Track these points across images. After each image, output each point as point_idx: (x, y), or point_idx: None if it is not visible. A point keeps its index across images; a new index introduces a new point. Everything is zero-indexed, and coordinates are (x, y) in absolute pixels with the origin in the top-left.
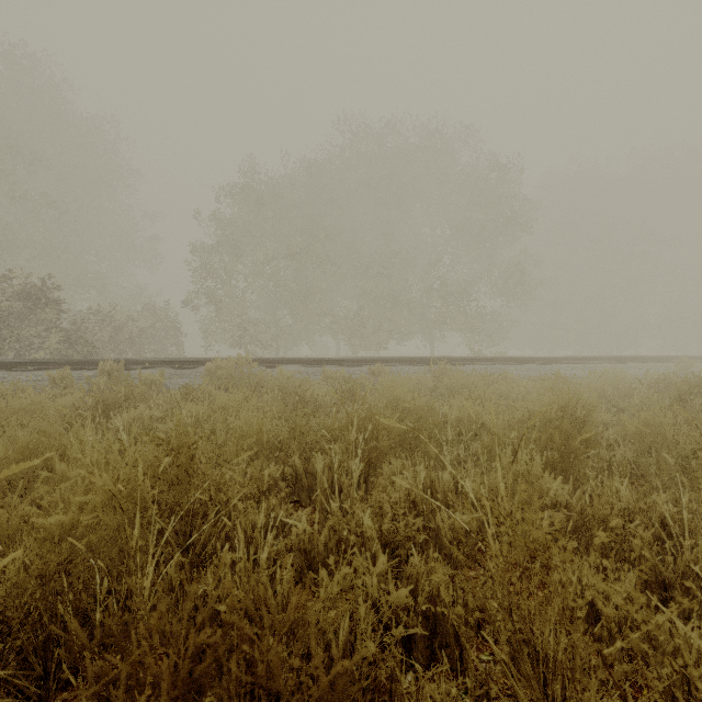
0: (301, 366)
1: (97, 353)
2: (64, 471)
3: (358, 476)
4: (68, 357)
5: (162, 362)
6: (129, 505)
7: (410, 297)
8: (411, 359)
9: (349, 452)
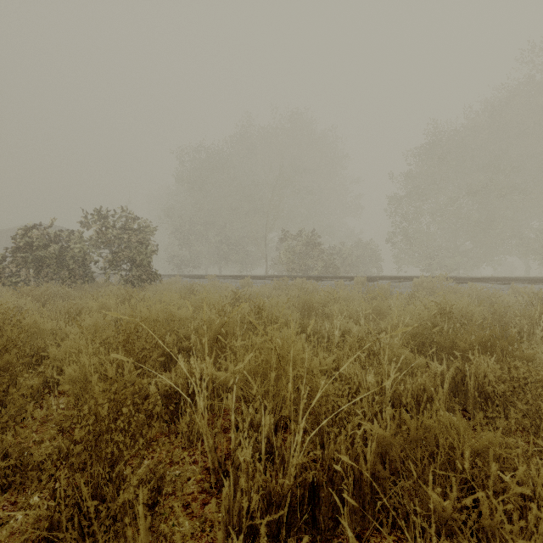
0: (486, 283)
1: (338, 273)
2: (397, 312)
3: (540, 337)
4: (325, 274)
5: (382, 278)
6: (431, 322)
7: None
8: None
9: (534, 323)
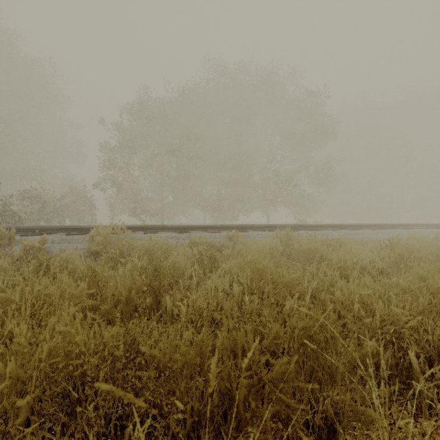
0: (173, 232)
1: (22, 222)
2: None
3: None
4: None
5: (59, 229)
6: None
7: (254, 183)
8: (258, 226)
9: None
